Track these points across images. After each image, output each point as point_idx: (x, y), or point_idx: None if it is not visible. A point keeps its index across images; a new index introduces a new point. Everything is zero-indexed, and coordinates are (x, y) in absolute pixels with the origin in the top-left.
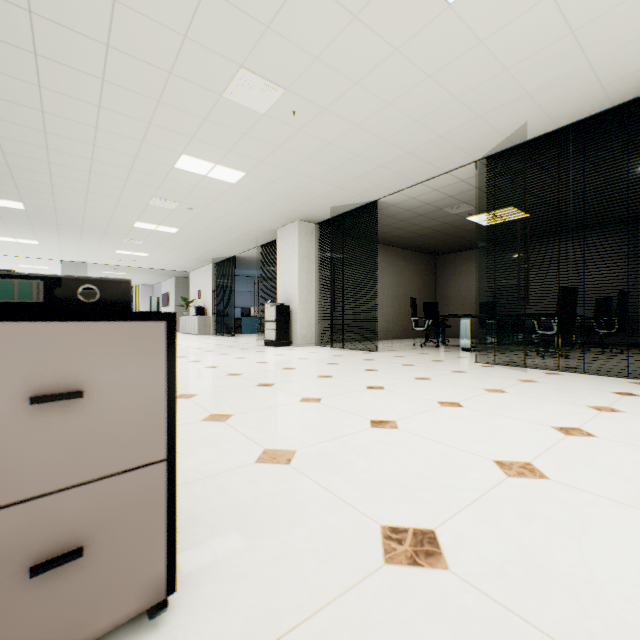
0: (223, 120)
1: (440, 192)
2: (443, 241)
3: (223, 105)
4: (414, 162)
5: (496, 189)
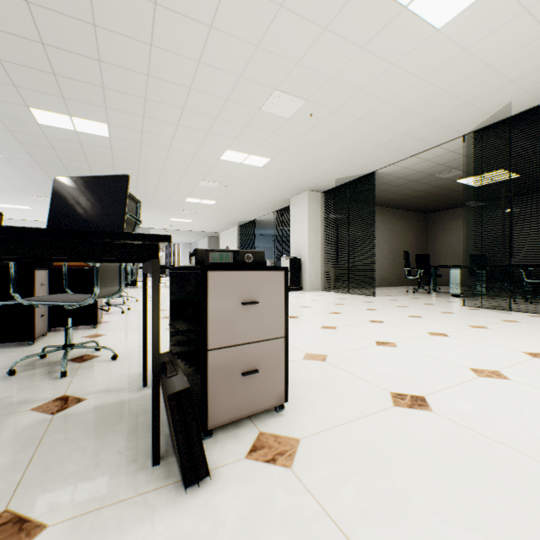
0: (258, 125)
1: (431, 162)
2: (434, 201)
3: (260, 115)
4: (407, 140)
5: (483, 158)
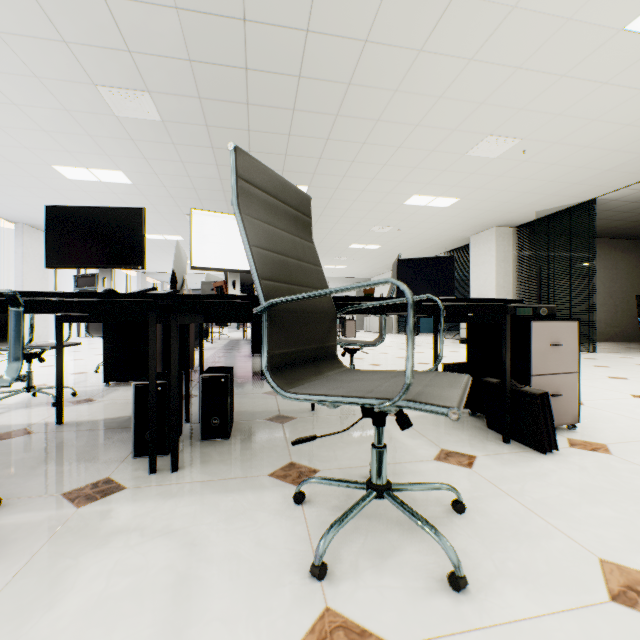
0: (458, 168)
1: None
2: None
3: (462, 160)
4: None
5: None
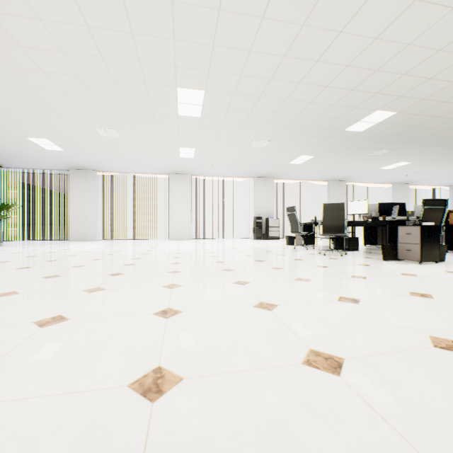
0: None
1: None
2: None
3: None
4: None
5: None
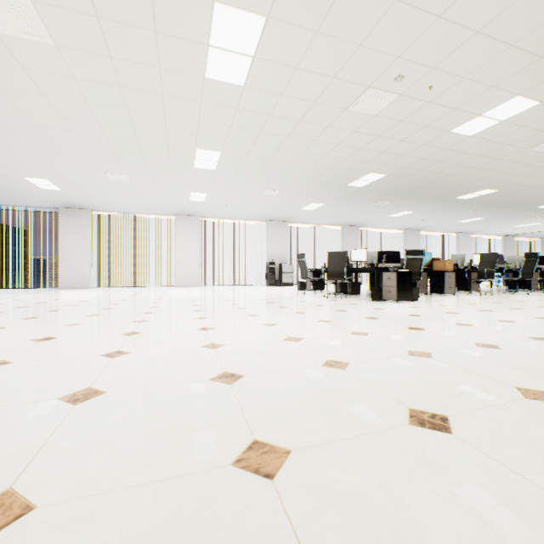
0: None
1: None
2: None
3: None
4: None
5: None
